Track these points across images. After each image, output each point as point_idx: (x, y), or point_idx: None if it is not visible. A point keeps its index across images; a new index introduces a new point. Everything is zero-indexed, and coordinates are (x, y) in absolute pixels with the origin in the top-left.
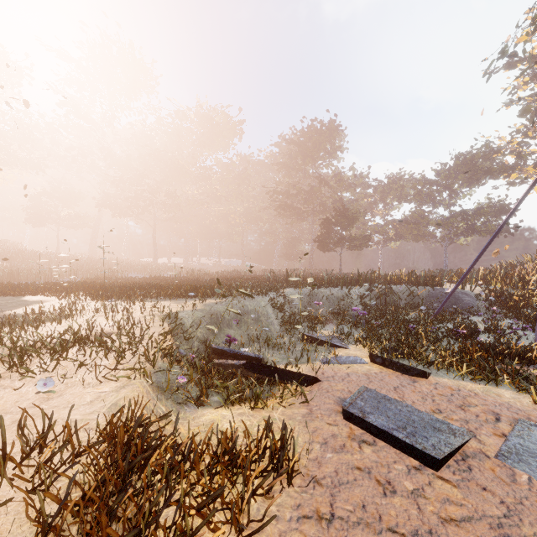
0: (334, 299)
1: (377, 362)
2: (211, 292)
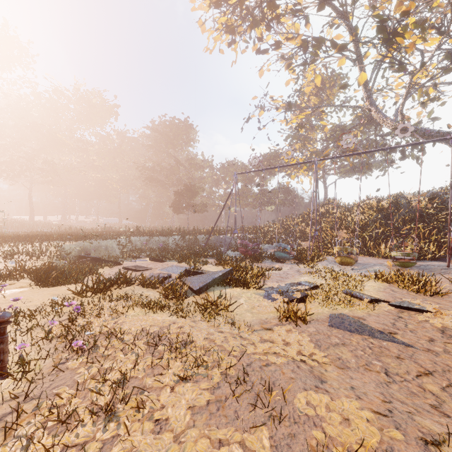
0: (161, 242)
1: (151, 260)
2: (81, 238)
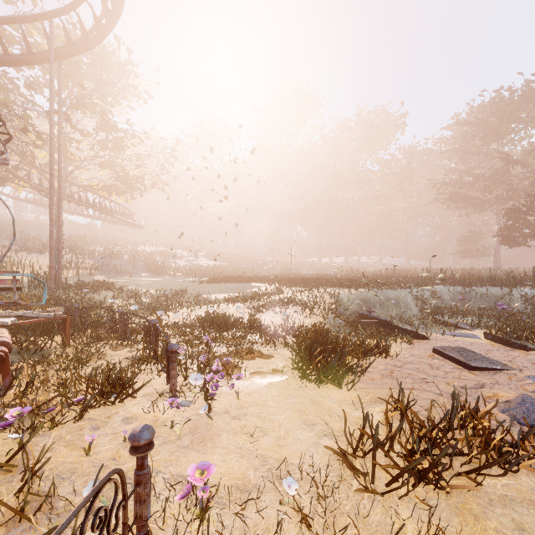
0: (491, 297)
1: (488, 338)
2: (362, 284)
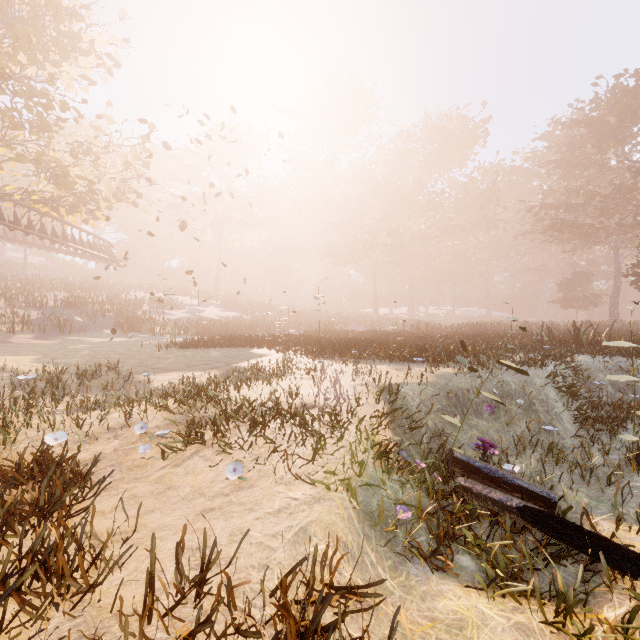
0: None
1: None
2: (445, 356)
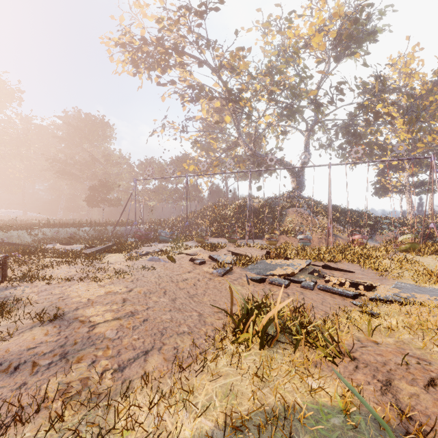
0: (71, 232)
1: (61, 244)
2: None
